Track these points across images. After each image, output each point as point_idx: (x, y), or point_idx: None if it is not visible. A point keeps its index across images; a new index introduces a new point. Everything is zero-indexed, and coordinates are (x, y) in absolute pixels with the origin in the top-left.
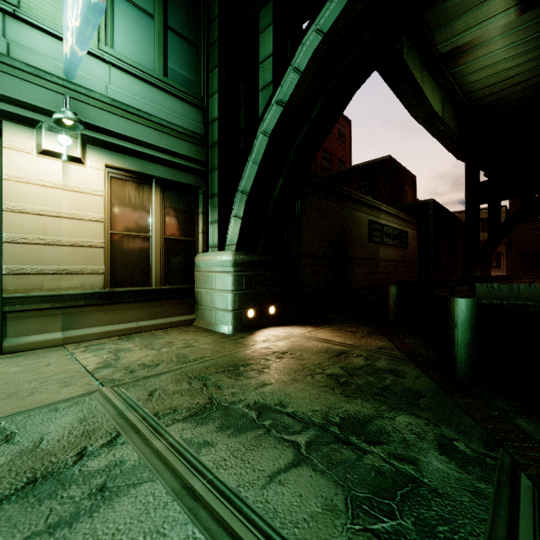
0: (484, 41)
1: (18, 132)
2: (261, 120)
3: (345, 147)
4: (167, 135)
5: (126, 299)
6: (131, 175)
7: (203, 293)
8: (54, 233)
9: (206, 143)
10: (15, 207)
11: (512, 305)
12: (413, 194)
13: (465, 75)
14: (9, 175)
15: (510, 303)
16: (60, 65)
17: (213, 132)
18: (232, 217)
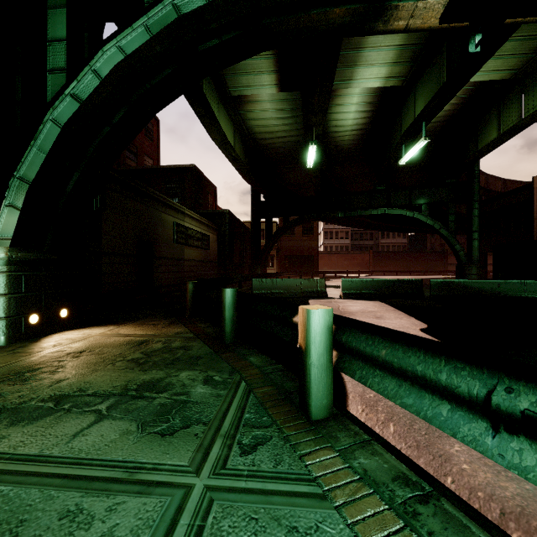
0: (260, 100)
1: None
2: (50, 106)
3: (153, 144)
4: None
5: None
6: None
7: None
8: None
9: None
10: None
11: (273, 293)
12: (214, 202)
13: (249, 118)
14: None
15: (272, 292)
16: None
17: None
18: (4, 206)
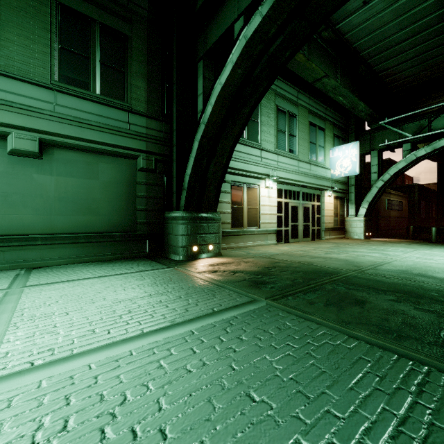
0: None
1: (325, 192)
2: (374, 183)
3: None
4: (342, 185)
5: (336, 230)
6: (335, 197)
7: (350, 228)
8: (328, 213)
9: (348, 184)
10: (325, 208)
11: None
12: (401, 176)
13: None
14: (324, 202)
15: None
16: (330, 175)
17: (351, 181)
18: (361, 207)
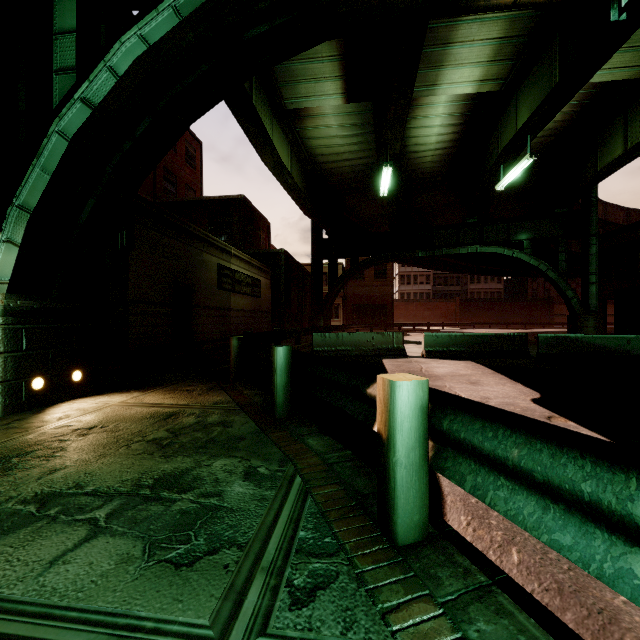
0: (322, 113)
1: None
2: (55, 114)
3: (195, 172)
4: None
5: None
6: None
7: None
8: None
9: None
10: None
11: (338, 350)
12: (267, 241)
13: (309, 137)
14: None
15: (337, 349)
16: None
17: None
18: (1, 241)
